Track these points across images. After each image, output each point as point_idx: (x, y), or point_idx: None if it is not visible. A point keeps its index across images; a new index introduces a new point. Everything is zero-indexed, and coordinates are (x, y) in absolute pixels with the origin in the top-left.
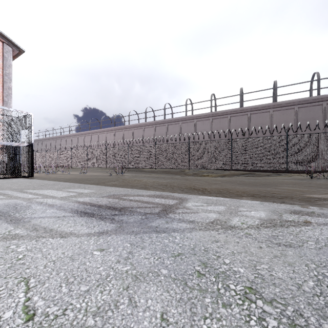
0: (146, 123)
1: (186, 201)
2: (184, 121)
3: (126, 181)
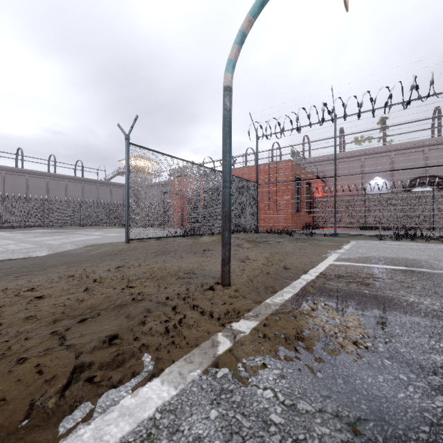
0: None
1: None
2: None
3: None
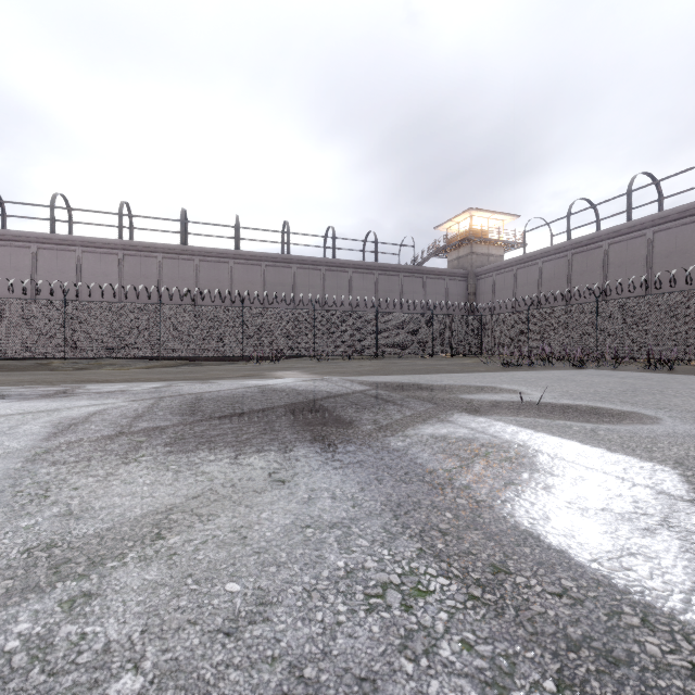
0: None
1: (84, 387)
2: (46, 244)
3: None
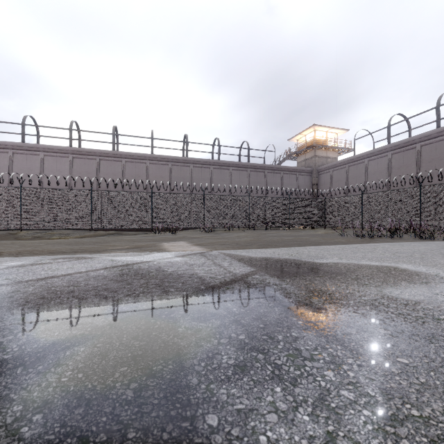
0: None
1: None
2: (19, 150)
3: None
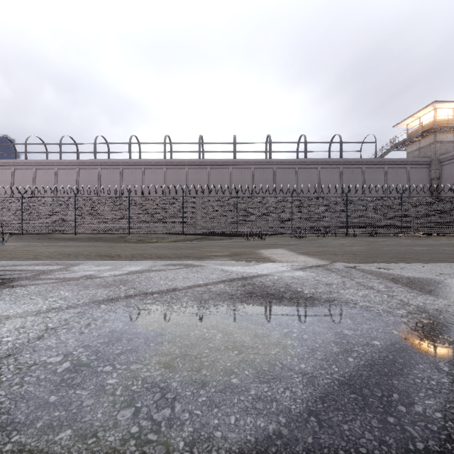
0: (62, 162)
1: (76, 266)
2: (127, 166)
3: (6, 252)
